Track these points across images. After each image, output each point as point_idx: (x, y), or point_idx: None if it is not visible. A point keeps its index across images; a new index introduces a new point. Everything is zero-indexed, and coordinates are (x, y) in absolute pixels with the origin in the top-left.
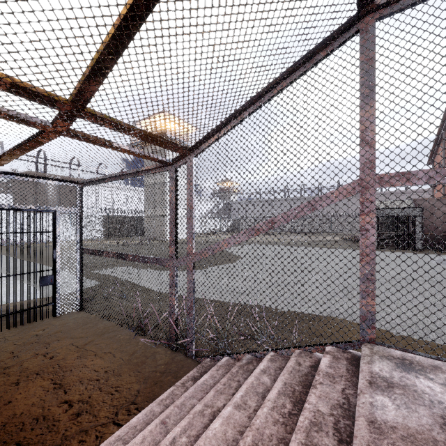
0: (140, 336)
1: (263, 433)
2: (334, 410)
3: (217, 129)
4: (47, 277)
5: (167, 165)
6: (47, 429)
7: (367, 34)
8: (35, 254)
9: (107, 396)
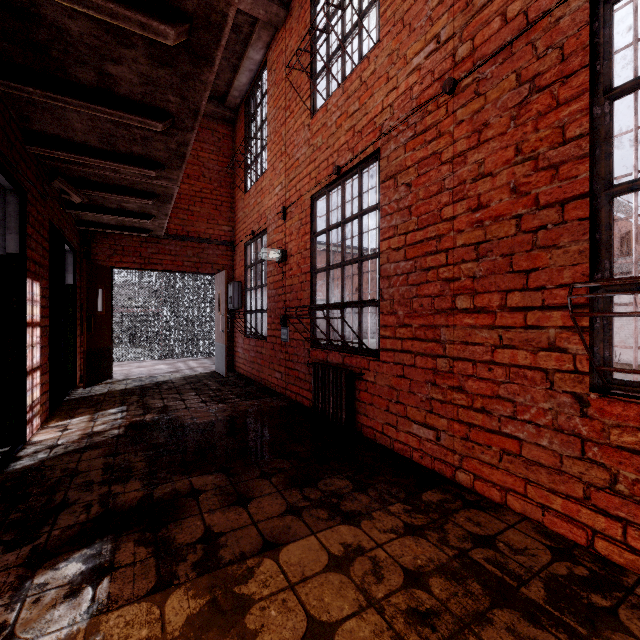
0: None
1: None
2: None
3: None
4: None
5: None
6: None
7: None
8: None
9: None
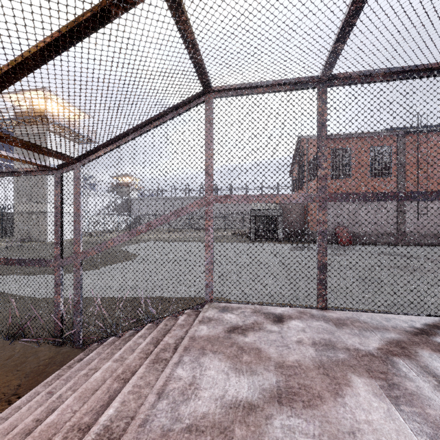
0: (17, 341)
1: (131, 365)
2: (177, 341)
3: (104, 146)
4: None
5: (51, 169)
6: None
7: (209, 105)
8: None
9: None
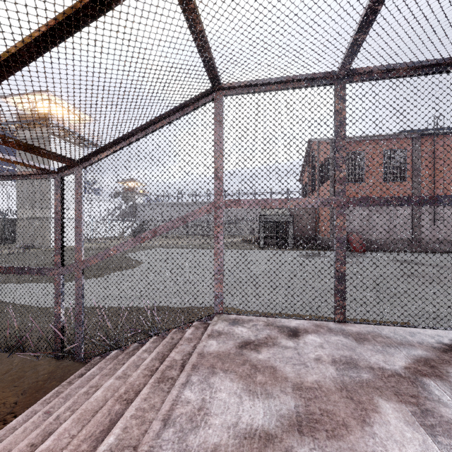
0: (15, 354)
1: (134, 384)
2: (185, 357)
3: (107, 148)
4: None
5: (51, 173)
6: None
7: (218, 103)
8: None
9: None
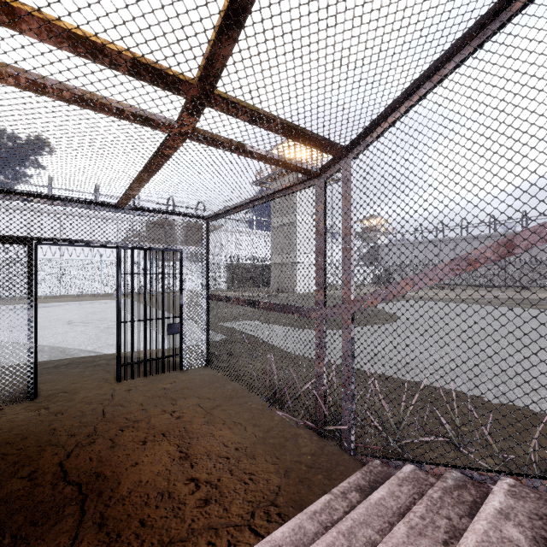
0: (275, 408)
1: None
2: None
3: (394, 106)
4: (174, 324)
5: (312, 177)
6: (171, 512)
7: None
8: (163, 298)
9: (240, 485)
